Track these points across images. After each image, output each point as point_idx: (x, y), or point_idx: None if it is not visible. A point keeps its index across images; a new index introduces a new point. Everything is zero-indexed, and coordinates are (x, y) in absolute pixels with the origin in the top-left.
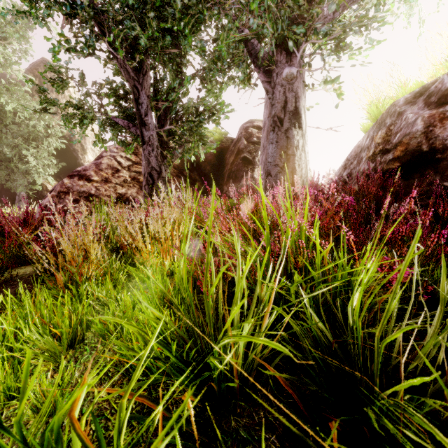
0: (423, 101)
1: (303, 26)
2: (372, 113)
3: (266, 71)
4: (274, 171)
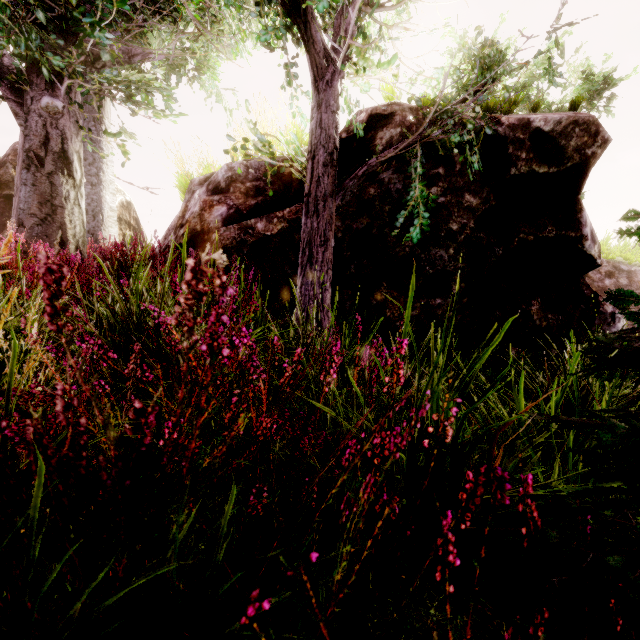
0: (206, 186)
1: (62, 60)
2: (181, 184)
3: (15, 87)
4: (30, 222)
